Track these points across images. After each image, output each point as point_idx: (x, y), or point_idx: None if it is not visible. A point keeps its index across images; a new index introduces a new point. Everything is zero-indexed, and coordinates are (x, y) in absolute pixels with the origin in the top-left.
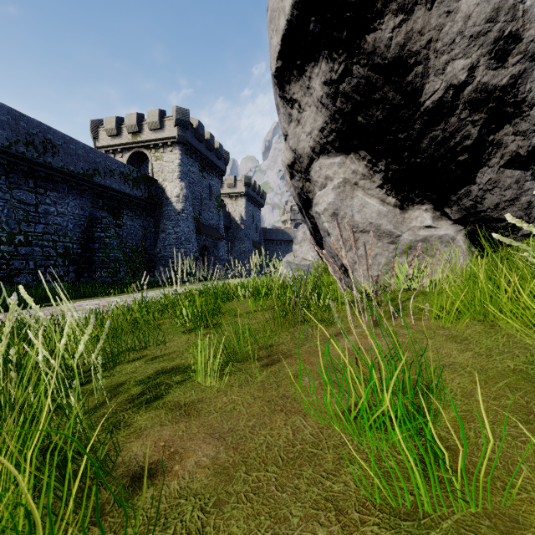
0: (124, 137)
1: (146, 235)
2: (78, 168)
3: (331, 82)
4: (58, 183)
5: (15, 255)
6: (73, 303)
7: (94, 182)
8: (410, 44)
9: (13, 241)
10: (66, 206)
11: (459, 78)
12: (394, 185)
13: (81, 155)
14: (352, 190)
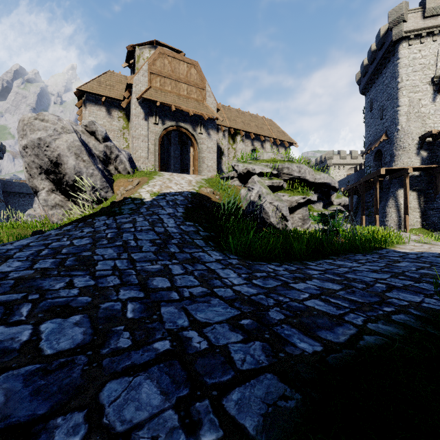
0: None
1: None
2: None
3: (41, 165)
4: None
5: None
6: None
7: None
8: (59, 169)
9: None
10: None
11: (71, 178)
12: (63, 194)
13: None
14: (51, 193)
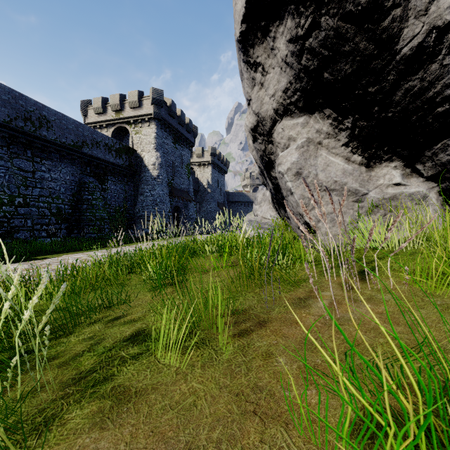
0: (109, 114)
1: (127, 197)
2: (69, 140)
3: (297, 38)
4: (52, 153)
5: (15, 214)
6: (59, 257)
7: (83, 152)
8: None
9: (14, 202)
10: (59, 173)
11: (444, 18)
12: (360, 142)
13: (71, 130)
14: (315, 149)
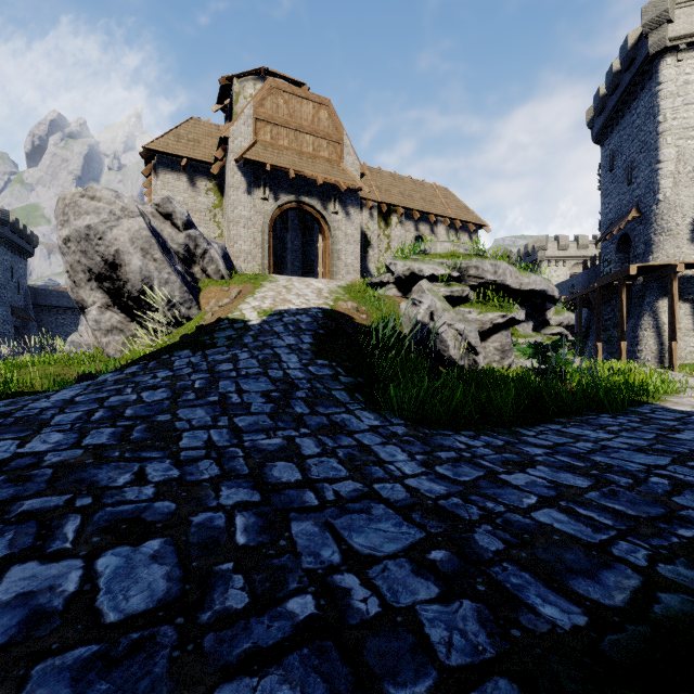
0: None
1: None
2: None
3: (91, 268)
4: None
5: None
6: None
7: None
8: (118, 273)
9: None
10: None
11: (135, 287)
12: (123, 312)
13: None
14: (106, 310)
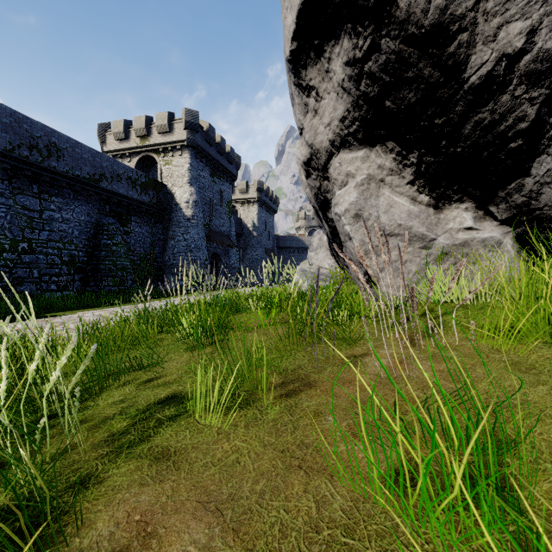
0: (133, 141)
1: (155, 242)
2: (84, 173)
3: (354, 61)
4: (64, 188)
5: (18, 263)
6: (74, 314)
7: (101, 187)
8: (453, 7)
9: (17, 248)
10: (71, 213)
11: (514, 45)
12: (427, 180)
13: (87, 160)
14: (377, 187)
